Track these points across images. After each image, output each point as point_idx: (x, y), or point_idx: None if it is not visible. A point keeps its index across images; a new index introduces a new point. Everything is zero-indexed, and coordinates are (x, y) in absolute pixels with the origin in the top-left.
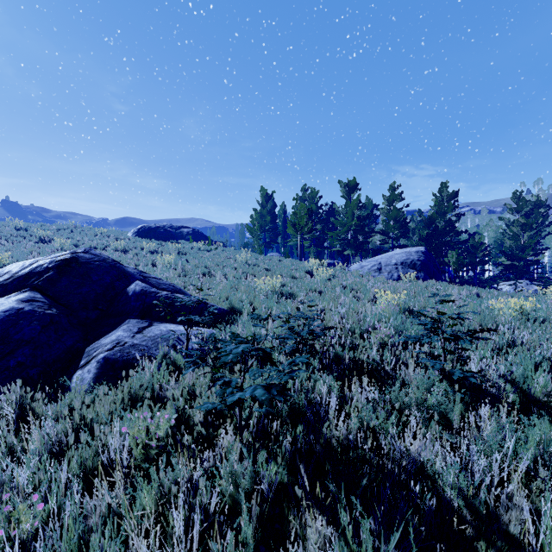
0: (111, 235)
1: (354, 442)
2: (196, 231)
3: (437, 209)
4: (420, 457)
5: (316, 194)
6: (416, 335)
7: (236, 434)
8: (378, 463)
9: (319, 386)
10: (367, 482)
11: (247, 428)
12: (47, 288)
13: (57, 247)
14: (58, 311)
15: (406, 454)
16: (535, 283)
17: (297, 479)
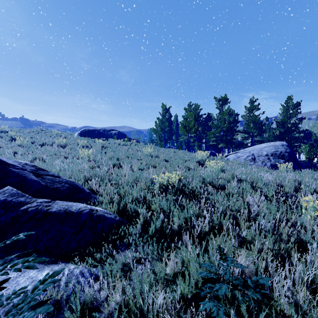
0: (63, 135)
1: None
2: (120, 132)
3: (285, 114)
4: None
5: (198, 107)
6: None
7: None
8: None
9: None
10: None
11: None
12: None
13: (17, 143)
14: None
15: None
16: None
17: None
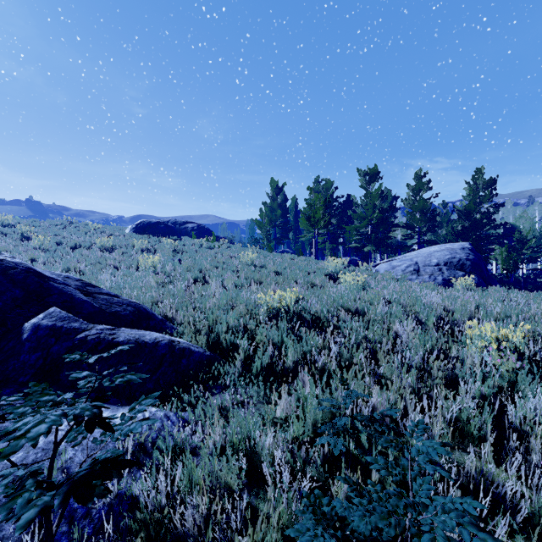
0: (106, 232)
1: None
2: (201, 227)
3: (472, 198)
4: None
5: (330, 185)
6: None
7: None
8: None
9: None
10: None
11: None
12: None
13: (34, 245)
14: None
15: None
16: None
17: None
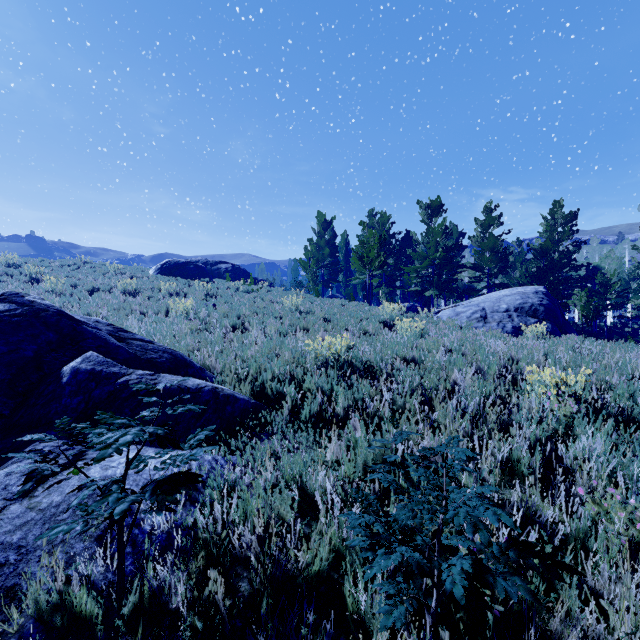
0: (127, 273)
1: None
2: (236, 267)
3: (549, 235)
4: None
5: (387, 219)
6: None
7: None
8: None
9: None
10: None
11: None
12: None
13: (46, 288)
14: None
15: None
16: None
17: None
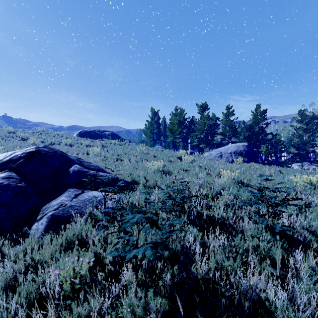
0: (64, 136)
1: (212, 276)
2: (113, 133)
3: (254, 120)
4: (258, 290)
5: (183, 111)
6: (249, 201)
7: (134, 269)
8: (231, 299)
9: (188, 236)
10: (223, 310)
11: (140, 268)
12: (19, 169)
13: (31, 143)
14: (25, 184)
15: (250, 290)
16: (313, 164)
17: (174, 305)
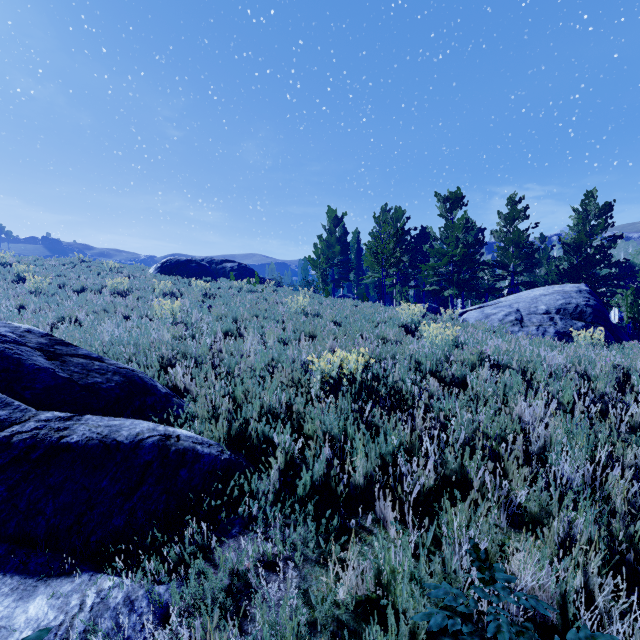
0: (124, 272)
1: None
2: (242, 266)
3: (581, 229)
4: None
5: (401, 214)
6: None
7: None
8: None
9: None
10: None
11: None
12: None
13: (29, 288)
14: None
15: None
16: None
17: None
